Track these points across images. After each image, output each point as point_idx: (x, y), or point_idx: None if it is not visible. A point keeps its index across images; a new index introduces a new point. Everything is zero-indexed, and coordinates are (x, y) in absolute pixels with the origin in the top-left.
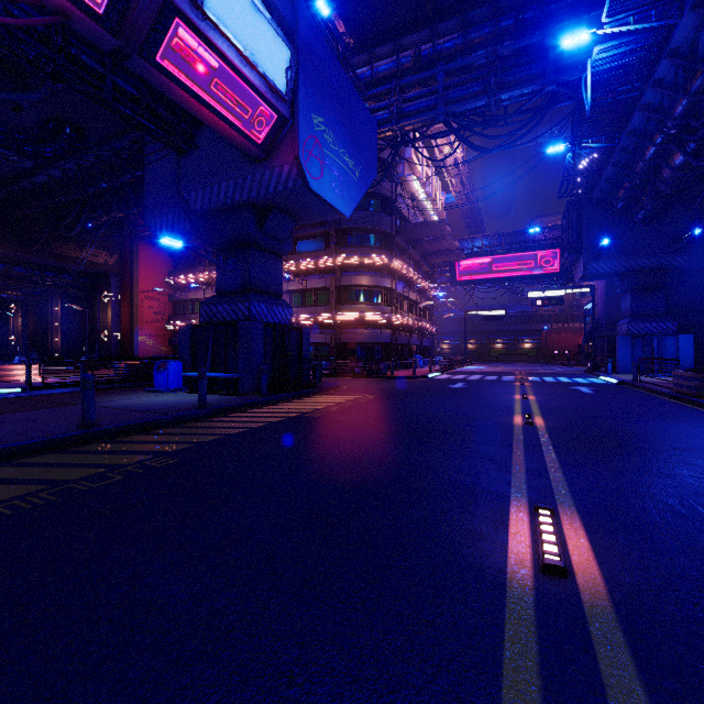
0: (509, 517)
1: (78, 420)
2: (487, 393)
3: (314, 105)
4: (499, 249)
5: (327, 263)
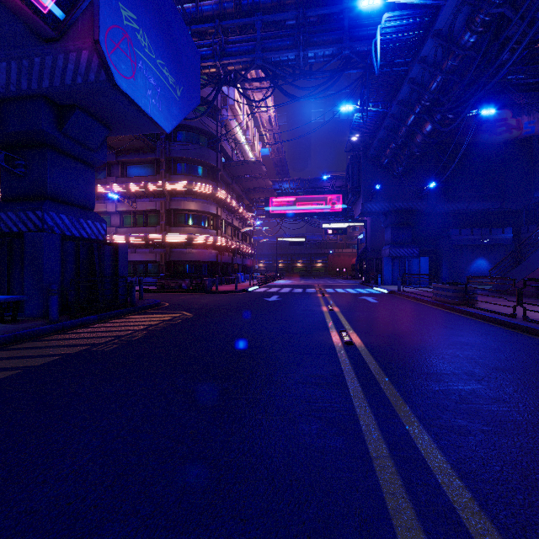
0: None
1: None
2: (299, 305)
3: None
4: (301, 191)
5: (157, 187)
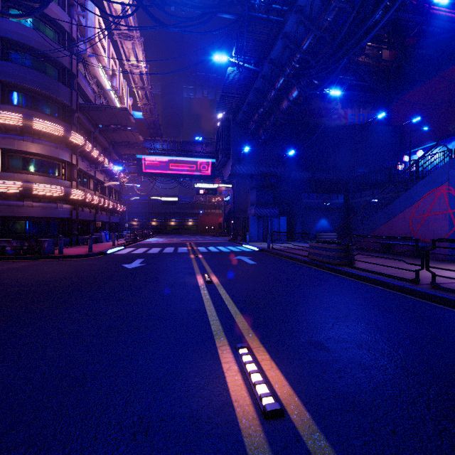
0: None
1: None
2: (166, 275)
3: None
4: (174, 153)
5: None
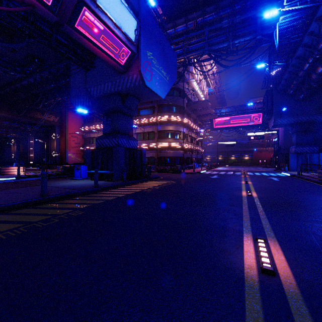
0: (243, 243)
1: (39, 193)
2: (229, 180)
3: (147, 46)
4: (233, 113)
5: (153, 120)
